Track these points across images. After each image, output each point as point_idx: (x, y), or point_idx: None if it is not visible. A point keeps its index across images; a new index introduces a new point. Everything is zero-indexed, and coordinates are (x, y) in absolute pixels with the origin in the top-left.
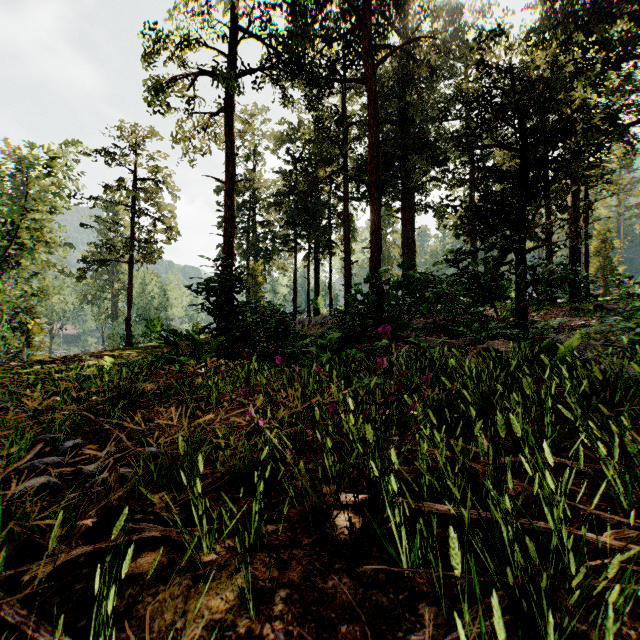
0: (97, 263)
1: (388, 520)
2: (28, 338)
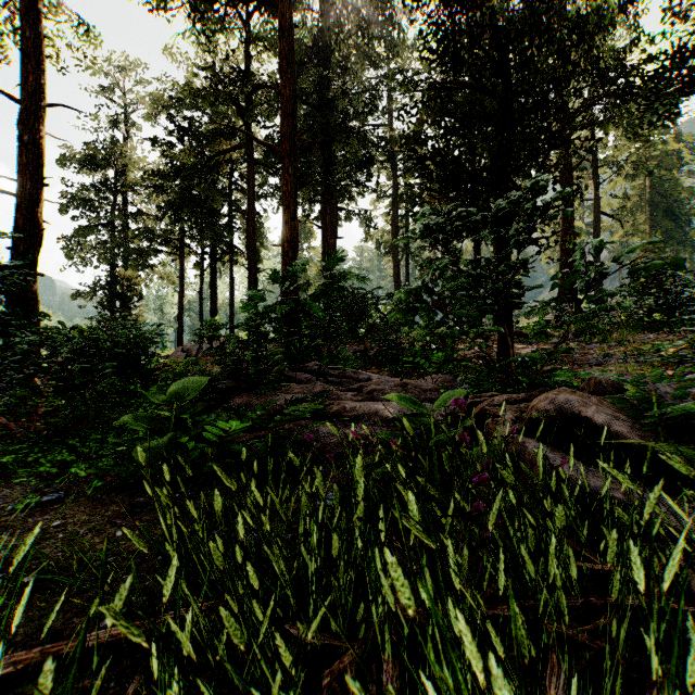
0: None
1: None
2: None
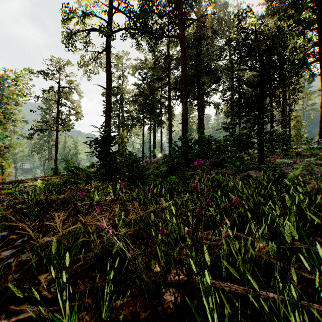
0: (39, 131)
1: (201, 297)
2: (2, 170)
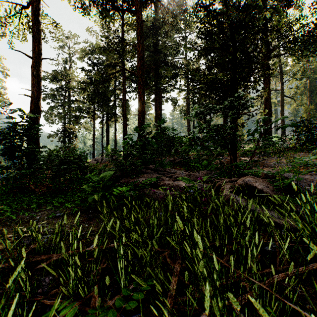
0: None
1: None
2: None
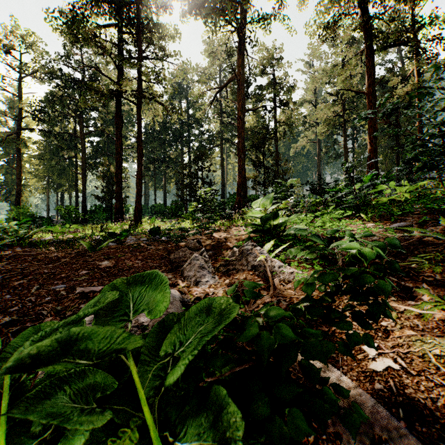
0: None
1: None
2: None
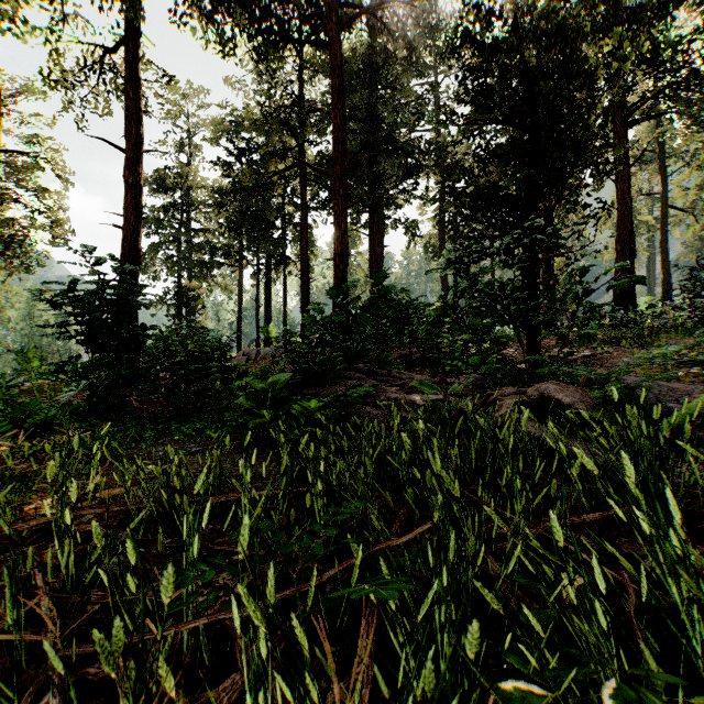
0: None
1: None
2: None
